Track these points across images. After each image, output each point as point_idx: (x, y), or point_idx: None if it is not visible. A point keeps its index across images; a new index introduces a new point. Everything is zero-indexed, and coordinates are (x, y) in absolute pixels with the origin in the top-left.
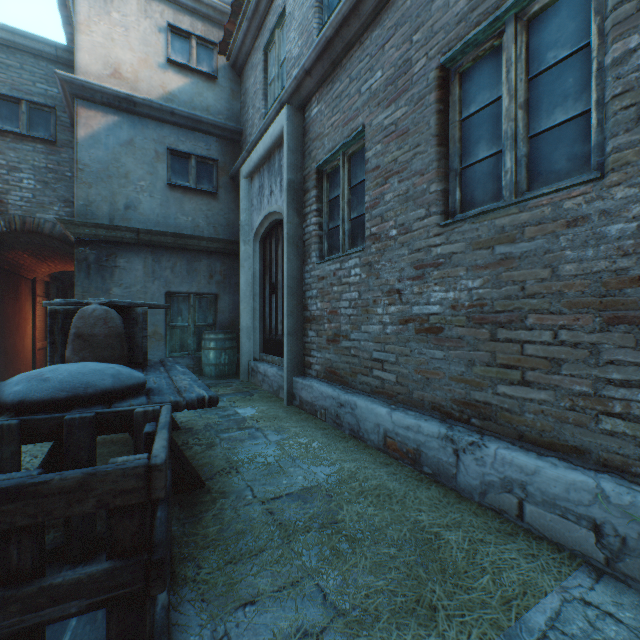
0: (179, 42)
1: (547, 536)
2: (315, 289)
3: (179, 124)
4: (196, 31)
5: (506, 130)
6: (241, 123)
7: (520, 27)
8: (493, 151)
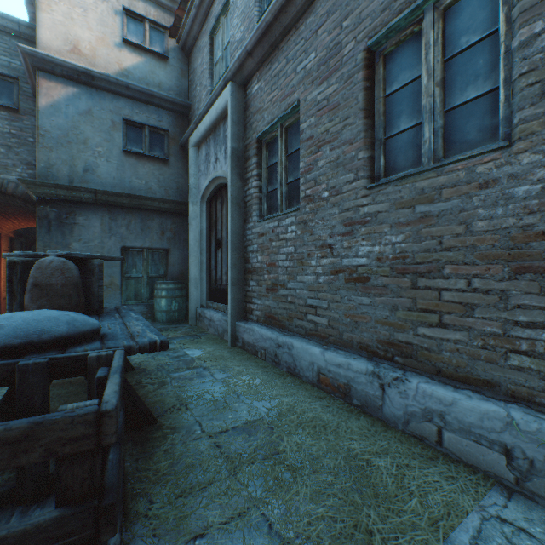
0: (134, 24)
1: (463, 459)
2: (256, 244)
3: (134, 97)
4: (149, 16)
5: (425, 105)
6: (190, 99)
7: (437, 15)
8: (413, 123)
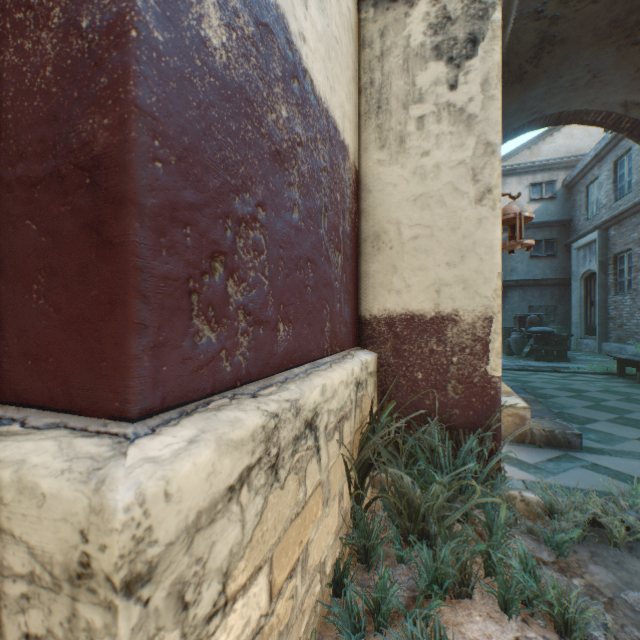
0: (534, 188)
1: None
2: (612, 306)
3: (535, 227)
4: (543, 179)
5: None
6: (570, 215)
7: None
8: None
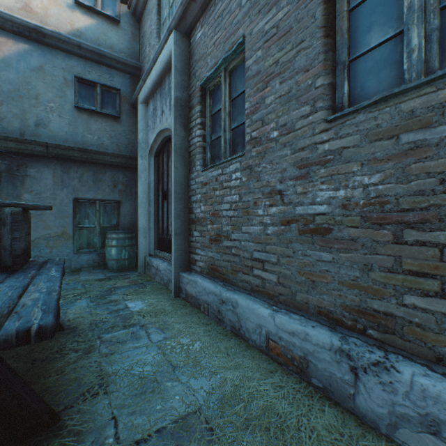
0: None
1: None
2: (199, 194)
3: (86, 57)
4: None
5: (412, 2)
6: (140, 61)
7: None
8: (389, 35)
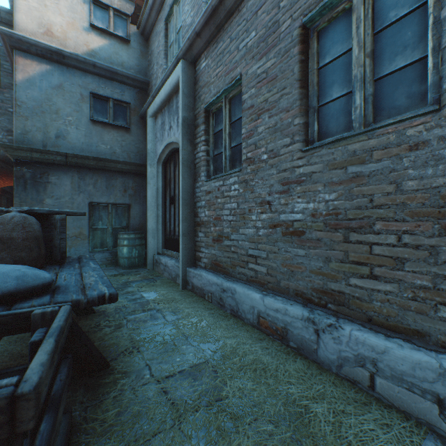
0: (100, 12)
1: (395, 405)
2: (204, 201)
3: (100, 74)
4: (113, 5)
5: (356, 74)
6: (148, 76)
7: None
8: (344, 92)
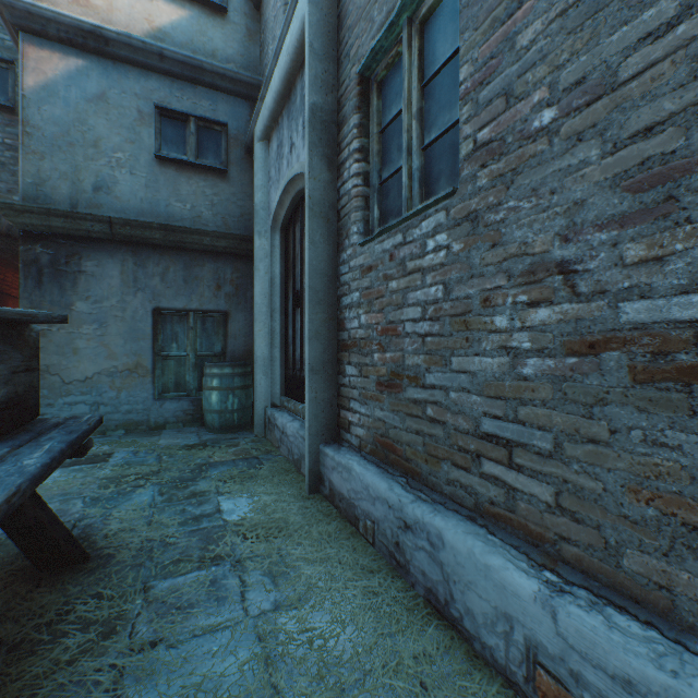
0: None
1: None
2: (356, 291)
3: (172, 73)
4: None
5: None
6: (260, 74)
7: None
8: None
